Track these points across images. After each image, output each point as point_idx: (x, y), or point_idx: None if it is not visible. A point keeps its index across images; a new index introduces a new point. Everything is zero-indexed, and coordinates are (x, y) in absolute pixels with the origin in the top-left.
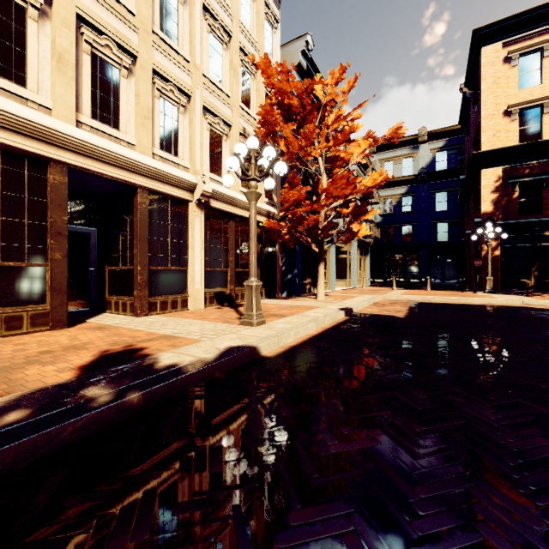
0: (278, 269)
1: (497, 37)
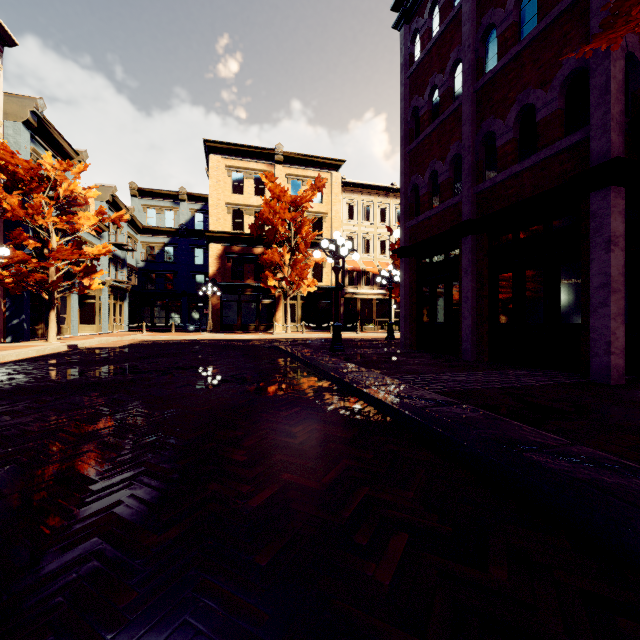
0: None
1: (220, 151)
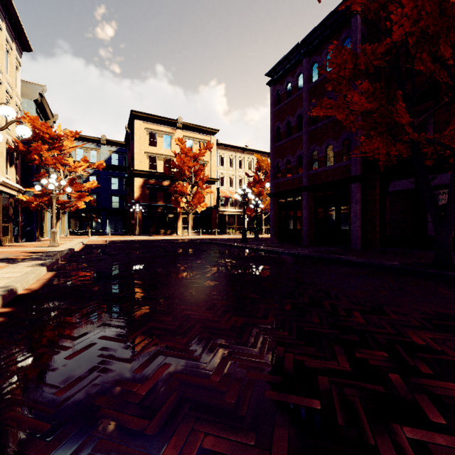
0: (19, 224)
1: (141, 118)
